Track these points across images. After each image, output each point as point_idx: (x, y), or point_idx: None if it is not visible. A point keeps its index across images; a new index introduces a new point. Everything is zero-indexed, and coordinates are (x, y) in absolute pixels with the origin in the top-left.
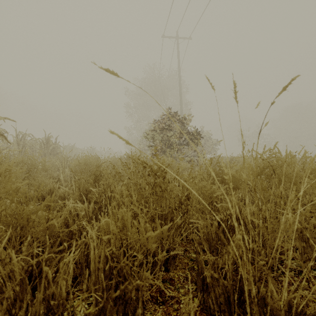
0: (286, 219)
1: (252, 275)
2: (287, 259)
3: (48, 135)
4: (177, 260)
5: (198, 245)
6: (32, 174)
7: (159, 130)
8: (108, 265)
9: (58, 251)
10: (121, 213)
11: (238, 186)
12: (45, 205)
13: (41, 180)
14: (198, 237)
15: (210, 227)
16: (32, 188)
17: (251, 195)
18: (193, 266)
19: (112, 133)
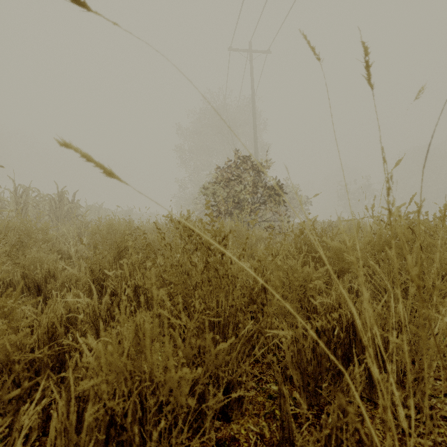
0: (442, 331)
1: (378, 430)
2: (435, 396)
3: (61, 190)
4: (244, 404)
5: (282, 381)
6: (27, 247)
7: (223, 182)
8: (91, 444)
9: (9, 400)
10: (133, 325)
11: (347, 268)
12: (3, 305)
13: (36, 257)
14: (281, 352)
15: (302, 341)
16: (18, 269)
17: (367, 282)
18: (274, 410)
19: (65, 148)
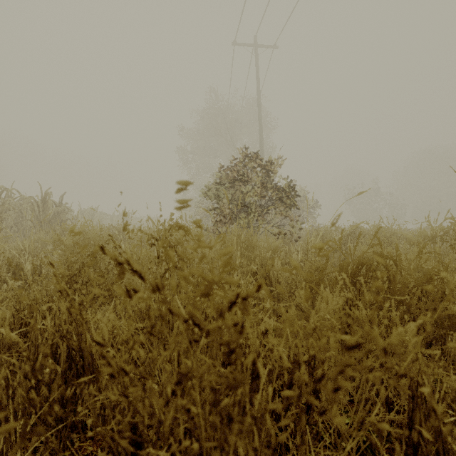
0: None
1: None
2: None
3: (45, 191)
4: None
5: None
6: None
7: (227, 183)
8: None
9: None
10: None
11: None
12: None
13: None
14: None
15: None
16: None
17: None
18: None
19: None
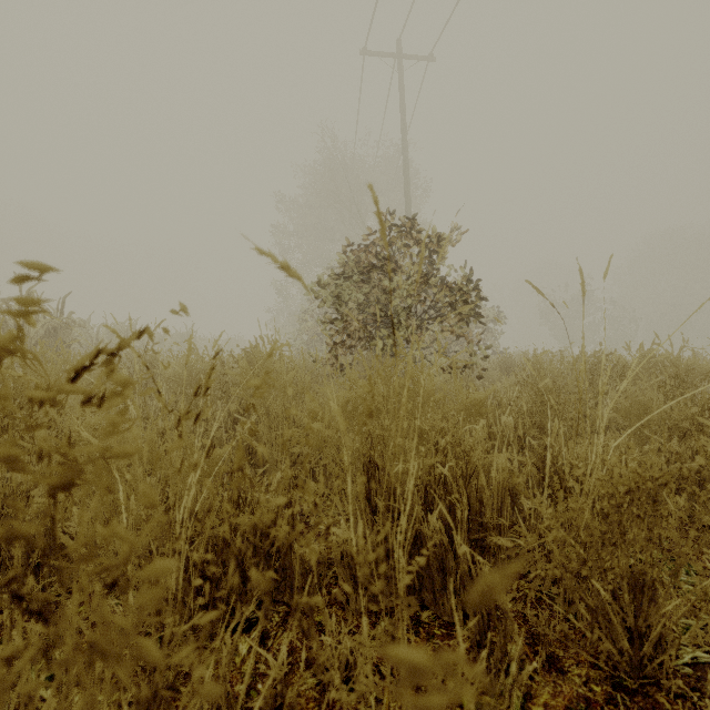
0: None
1: None
2: None
3: (27, 290)
4: None
5: None
6: None
7: (354, 274)
8: None
9: None
10: None
11: None
12: None
13: None
14: None
15: None
16: None
17: None
18: None
19: None
